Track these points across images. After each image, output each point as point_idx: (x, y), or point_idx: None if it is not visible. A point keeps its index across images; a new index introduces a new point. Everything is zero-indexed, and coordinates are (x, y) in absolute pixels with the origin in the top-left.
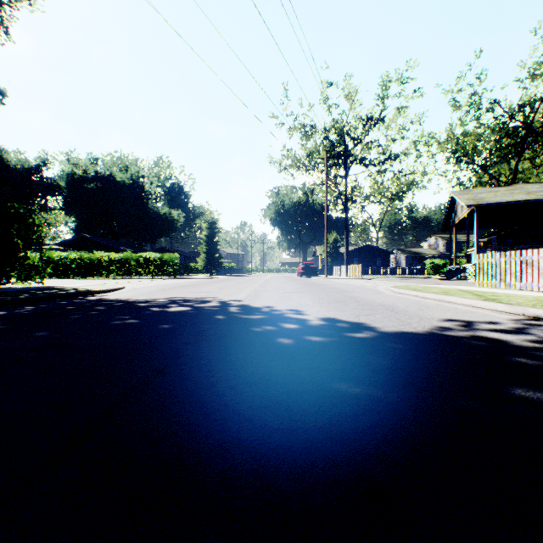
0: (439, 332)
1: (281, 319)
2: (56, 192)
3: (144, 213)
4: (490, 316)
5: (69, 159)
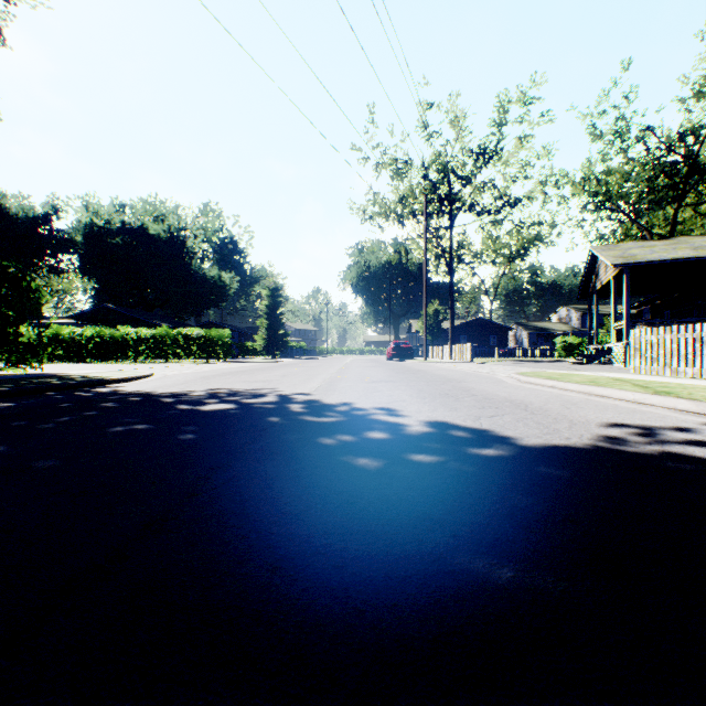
0: (608, 445)
1: (365, 423)
2: (70, 248)
3: (186, 276)
4: (672, 419)
5: (87, 206)
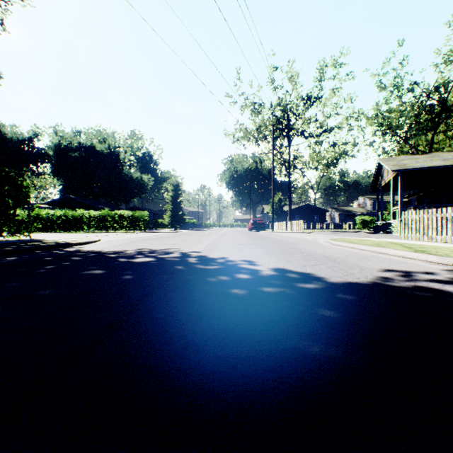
0: (382, 282)
1: (235, 269)
2: (45, 159)
3: (120, 177)
4: (424, 267)
5: (56, 132)
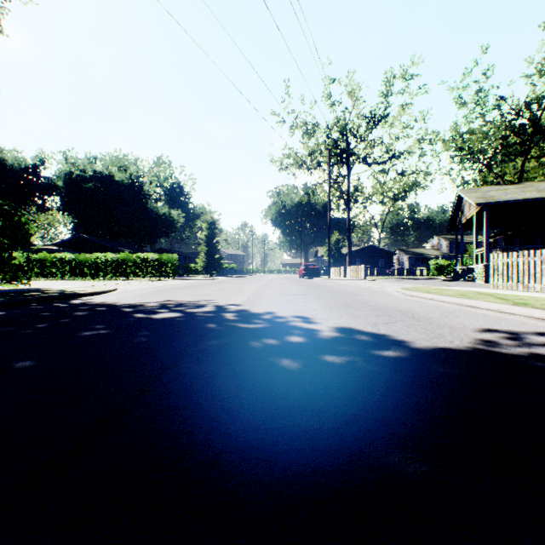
0: (485, 348)
1: (285, 329)
2: (53, 191)
3: (143, 213)
4: (531, 325)
5: (66, 159)
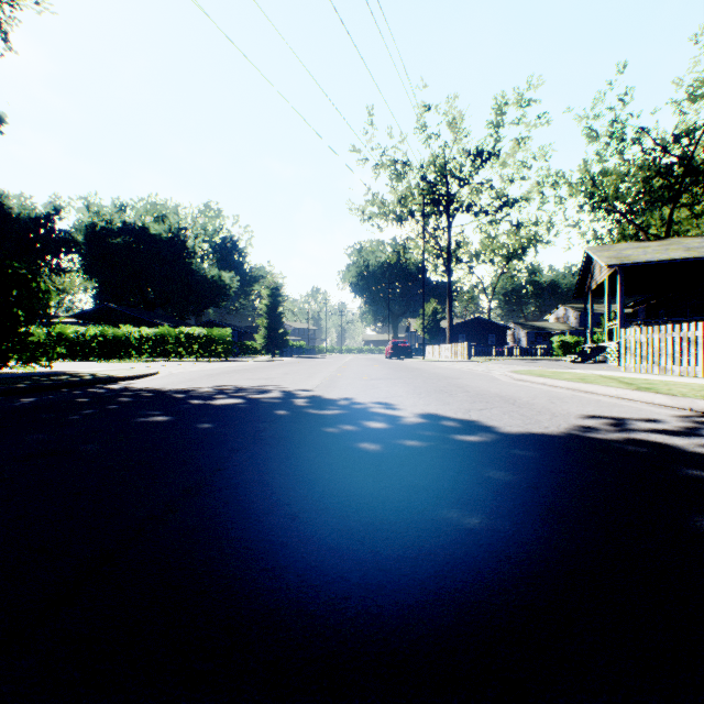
0: (581, 433)
1: (364, 415)
2: (72, 248)
3: (187, 276)
4: (647, 412)
5: (88, 206)
